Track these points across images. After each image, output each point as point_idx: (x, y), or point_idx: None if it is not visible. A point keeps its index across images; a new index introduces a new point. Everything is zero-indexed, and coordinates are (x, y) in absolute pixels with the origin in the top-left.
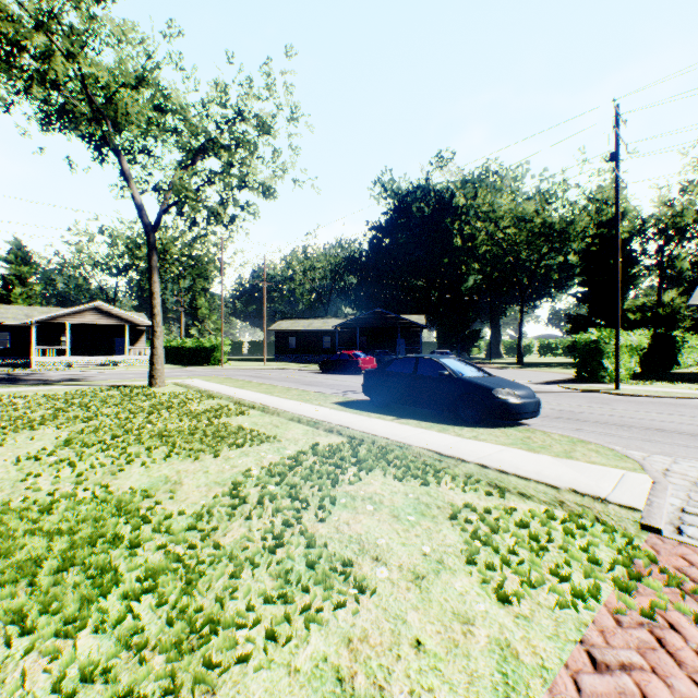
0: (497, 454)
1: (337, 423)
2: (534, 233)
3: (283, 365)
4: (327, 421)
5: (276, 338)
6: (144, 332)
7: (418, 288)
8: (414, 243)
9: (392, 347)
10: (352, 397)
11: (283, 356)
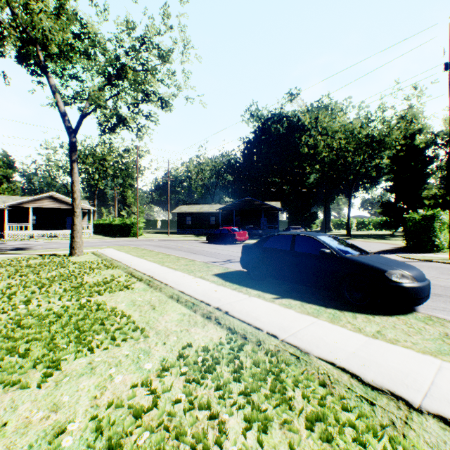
0: (444, 381)
1: (216, 305)
2: (361, 142)
3: (181, 237)
4: (206, 301)
5: (178, 218)
6: (86, 213)
7: (275, 183)
8: (273, 153)
9: (257, 224)
10: (231, 268)
11: (182, 230)
